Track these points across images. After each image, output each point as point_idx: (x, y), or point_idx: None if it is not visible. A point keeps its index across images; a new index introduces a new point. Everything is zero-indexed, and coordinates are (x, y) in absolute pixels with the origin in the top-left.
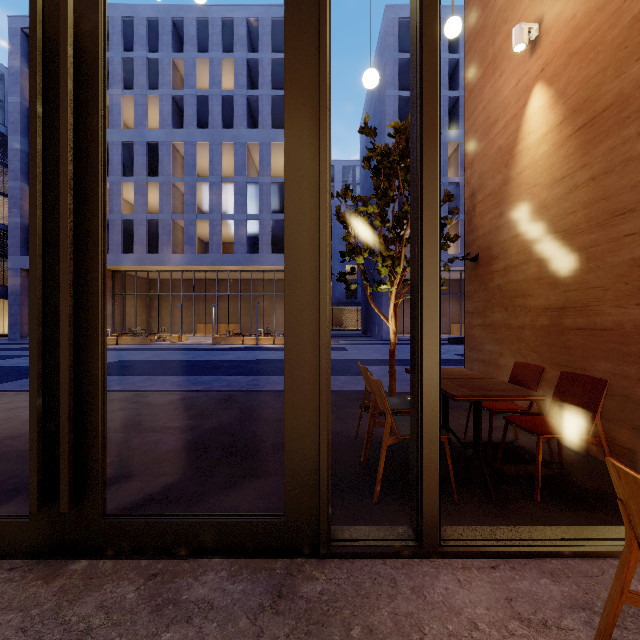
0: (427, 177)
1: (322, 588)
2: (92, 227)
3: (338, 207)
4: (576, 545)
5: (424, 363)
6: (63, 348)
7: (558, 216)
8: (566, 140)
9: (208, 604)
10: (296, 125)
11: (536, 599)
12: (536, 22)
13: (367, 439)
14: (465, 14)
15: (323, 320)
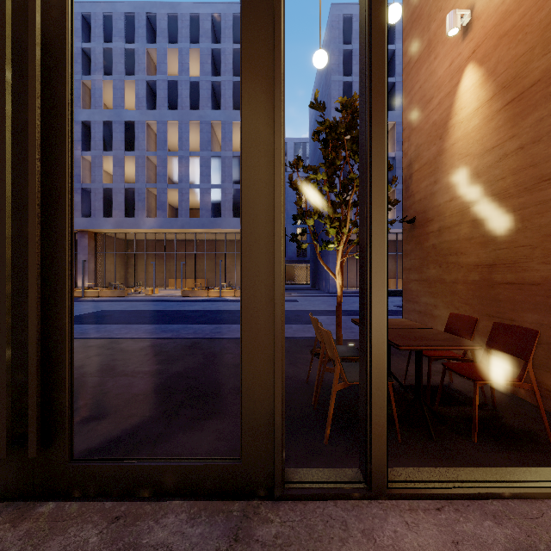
0: (375, 141)
1: (277, 531)
2: (60, 188)
3: (291, 175)
4: (515, 487)
5: (373, 316)
6: (31, 302)
7: (488, 182)
8: (496, 114)
9: (167, 548)
10: (252, 92)
11: (481, 542)
12: (468, 9)
13: (317, 383)
14: (403, 5)
15: (277, 275)
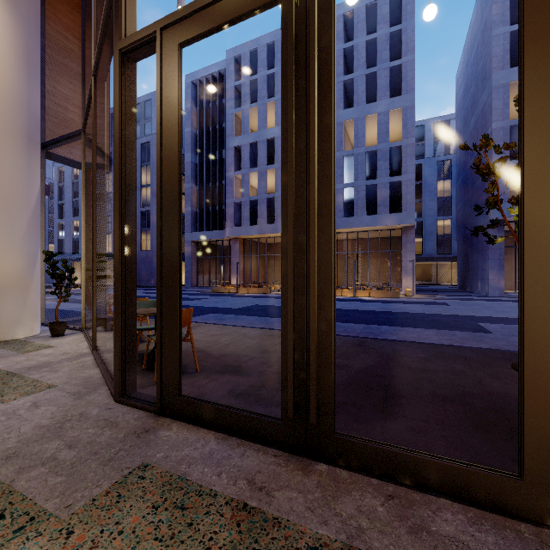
0: None
1: None
2: (327, 201)
3: (478, 159)
4: None
5: None
6: (311, 297)
7: None
8: None
9: (463, 545)
10: (539, 69)
11: None
12: None
13: None
14: None
15: None
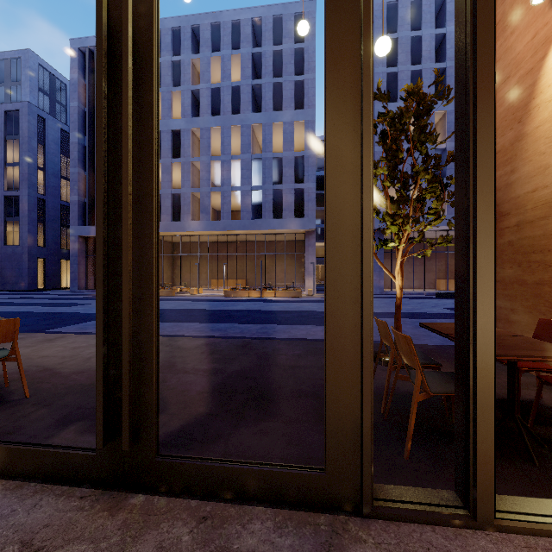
0: (481, 123)
1: None
2: (147, 191)
3: None
4: None
5: (477, 322)
6: (124, 301)
7: None
8: None
9: None
10: (337, 81)
11: None
12: None
13: (387, 391)
14: None
15: (366, 276)
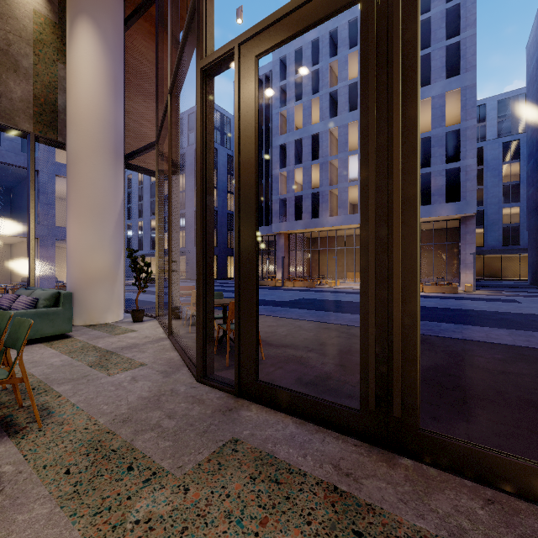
0: None
1: None
2: (411, 195)
3: None
4: None
5: None
6: (395, 290)
7: None
8: None
9: None
10: None
11: None
12: None
13: None
14: None
15: None
